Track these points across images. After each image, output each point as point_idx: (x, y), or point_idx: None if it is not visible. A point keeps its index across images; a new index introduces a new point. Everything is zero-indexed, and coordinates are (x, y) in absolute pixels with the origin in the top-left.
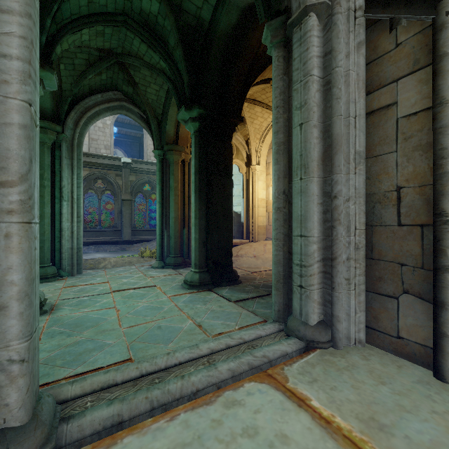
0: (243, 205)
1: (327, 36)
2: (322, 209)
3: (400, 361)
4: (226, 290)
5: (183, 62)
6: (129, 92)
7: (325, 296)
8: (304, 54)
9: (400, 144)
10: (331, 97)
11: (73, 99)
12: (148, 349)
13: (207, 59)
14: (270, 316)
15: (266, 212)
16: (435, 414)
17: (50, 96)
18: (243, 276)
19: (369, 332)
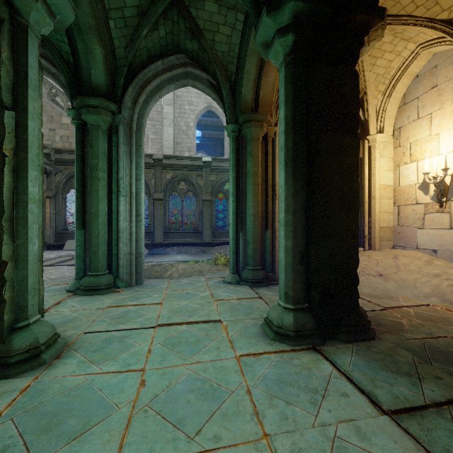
0: None
1: None
2: None
3: None
4: (351, 356)
5: None
6: (194, 50)
7: None
8: None
9: None
10: None
11: (130, 70)
12: None
13: None
14: None
15: (393, 206)
16: None
17: (103, 68)
18: (369, 314)
19: None
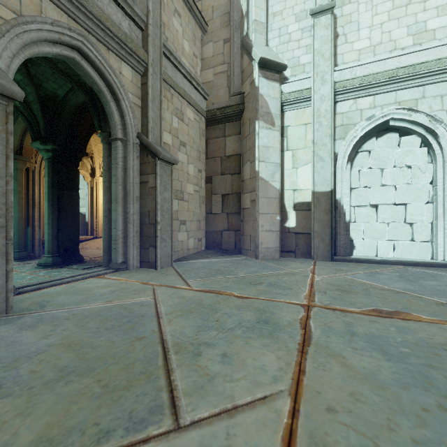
0: (88, 207)
1: (126, 150)
2: (124, 217)
3: (149, 269)
4: (75, 266)
5: (40, 114)
6: None
7: (125, 251)
8: (116, 155)
9: (150, 196)
10: (126, 175)
11: None
12: None
13: (60, 115)
14: None
15: None
16: (147, 274)
17: None
18: (87, 260)
19: (142, 263)
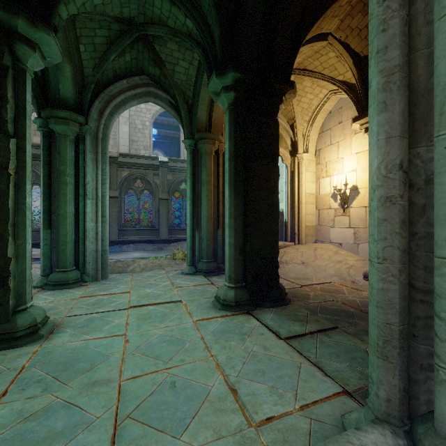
0: (286, 201)
1: None
2: None
3: None
4: (270, 314)
5: (213, 10)
6: (156, 74)
7: None
8: None
9: None
10: None
11: (97, 86)
12: (144, 444)
13: (245, 3)
14: (349, 377)
15: (315, 210)
16: None
17: (71, 84)
18: (290, 290)
19: None
